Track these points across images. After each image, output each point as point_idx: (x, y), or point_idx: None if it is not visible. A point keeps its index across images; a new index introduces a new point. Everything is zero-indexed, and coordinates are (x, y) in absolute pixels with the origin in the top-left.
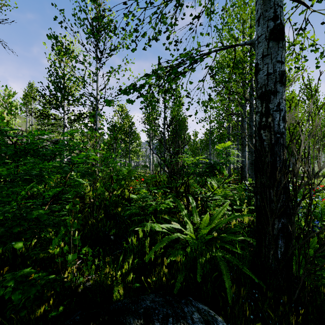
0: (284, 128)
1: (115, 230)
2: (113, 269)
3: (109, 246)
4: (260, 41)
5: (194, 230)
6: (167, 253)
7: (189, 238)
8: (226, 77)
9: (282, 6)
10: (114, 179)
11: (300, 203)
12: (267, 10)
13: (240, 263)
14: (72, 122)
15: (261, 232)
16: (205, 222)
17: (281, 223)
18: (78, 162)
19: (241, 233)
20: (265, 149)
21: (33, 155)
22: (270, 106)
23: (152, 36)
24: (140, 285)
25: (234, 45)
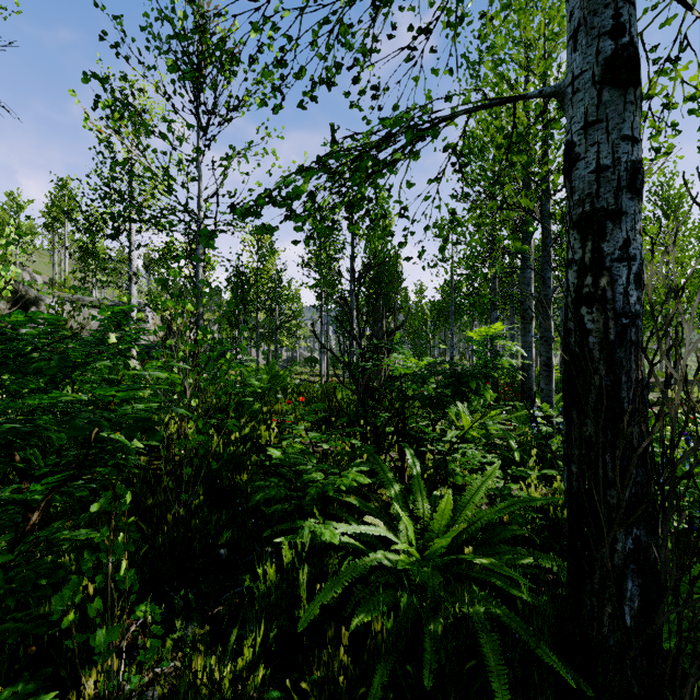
0: (638, 303)
1: (230, 534)
2: (214, 657)
3: (214, 577)
4: (580, 87)
5: (418, 532)
6: (353, 597)
7: (405, 564)
8: (487, 168)
9: (634, 1)
10: (230, 408)
11: (683, 495)
12: (597, 11)
13: (531, 631)
14: (149, 266)
15: (582, 558)
16: (444, 516)
17: (631, 539)
18: (120, 397)
19: (532, 553)
20: (593, 354)
21: (13, 373)
22: (606, 248)
23: (320, 76)
24: (282, 694)
25: (513, 99)
